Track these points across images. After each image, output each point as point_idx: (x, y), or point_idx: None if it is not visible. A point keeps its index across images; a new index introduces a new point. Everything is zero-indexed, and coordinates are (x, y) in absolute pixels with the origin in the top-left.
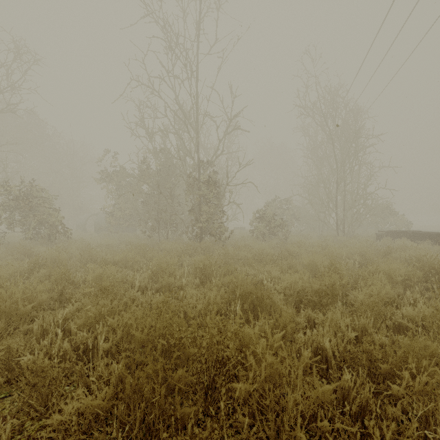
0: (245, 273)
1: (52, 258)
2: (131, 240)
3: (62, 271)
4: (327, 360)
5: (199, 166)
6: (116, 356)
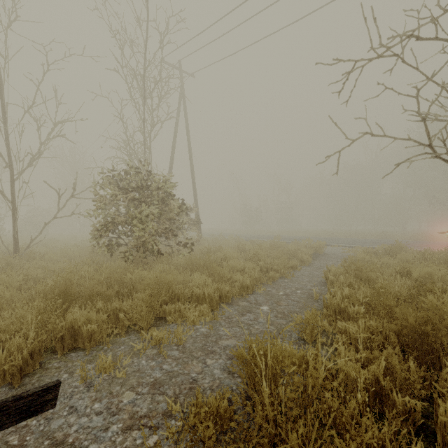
0: None
1: None
2: None
3: None
4: None
5: None
6: None
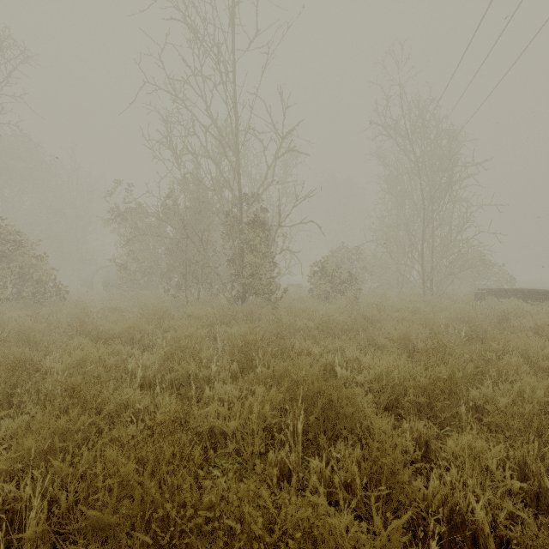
0: (306, 351)
1: (23, 329)
2: (149, 301)
3: (16, 356)
4: (477, 543)
5: (241, 200)
6: (59, 546)
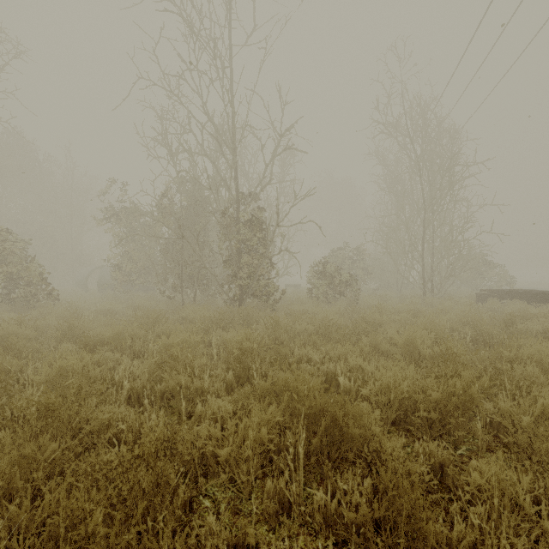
0: (305, 358)
1: (7, 334)
2: (143, 303)
3: None
4: None
5: (238, 199)
6: None
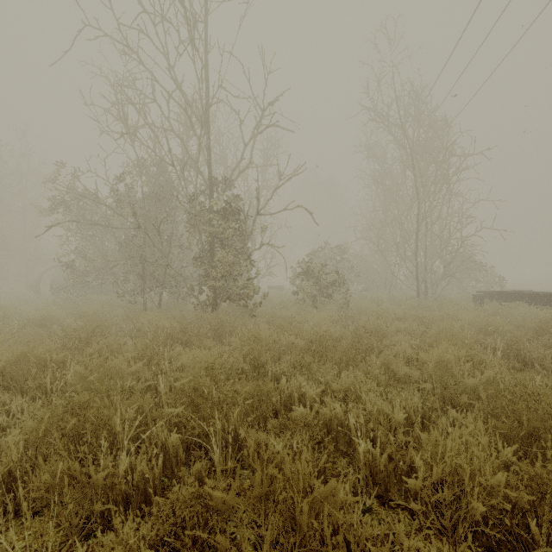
0: (297, 394)
1: None
2: (94, 309)
3: None
4: None
5: (211, 185)
6: None
